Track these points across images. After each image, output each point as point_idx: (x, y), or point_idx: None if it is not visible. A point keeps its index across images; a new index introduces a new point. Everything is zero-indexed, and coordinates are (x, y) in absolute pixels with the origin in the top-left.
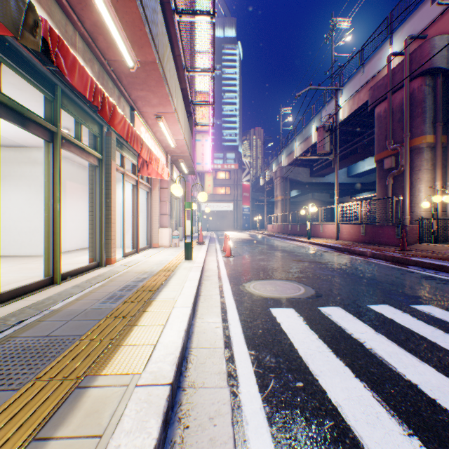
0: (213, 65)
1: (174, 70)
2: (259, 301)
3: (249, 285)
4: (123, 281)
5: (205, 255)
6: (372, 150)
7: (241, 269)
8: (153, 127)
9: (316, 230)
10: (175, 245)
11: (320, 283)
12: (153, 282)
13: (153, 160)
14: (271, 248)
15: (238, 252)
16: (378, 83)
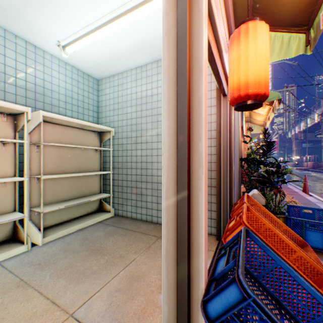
0: None
1: None
2: None
3: None
4: None
5: None
6: None
7: None
8: None
9: (302, 164)
10: None
11: None
12: None
13: None
14: None
15: None
16: (320, 118)
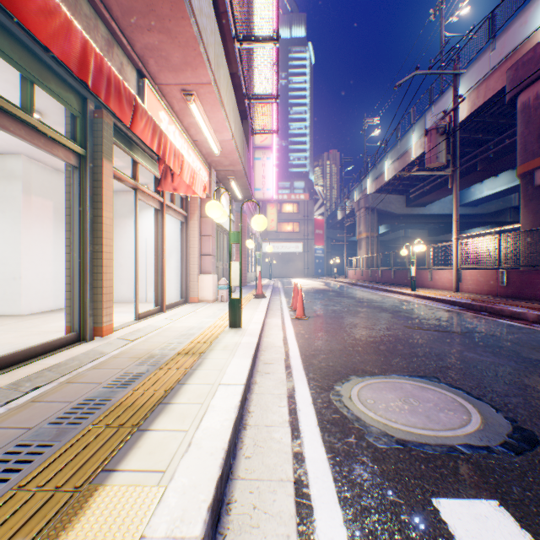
0: (277, 27)
1: (210, 9)
2: (390, 458)
3: (349, 393)
4: (89, 385)
5: (263, 318)
6: (501, 165)
7: (325, 345)
8: (183, 116)
9: (421, 277)
10: (222, 300)
11: (498, 389)
12: (148, 390)
13: (170, 153)
14: (362, 304)
15: (313, 310)
16: (524, 57)
